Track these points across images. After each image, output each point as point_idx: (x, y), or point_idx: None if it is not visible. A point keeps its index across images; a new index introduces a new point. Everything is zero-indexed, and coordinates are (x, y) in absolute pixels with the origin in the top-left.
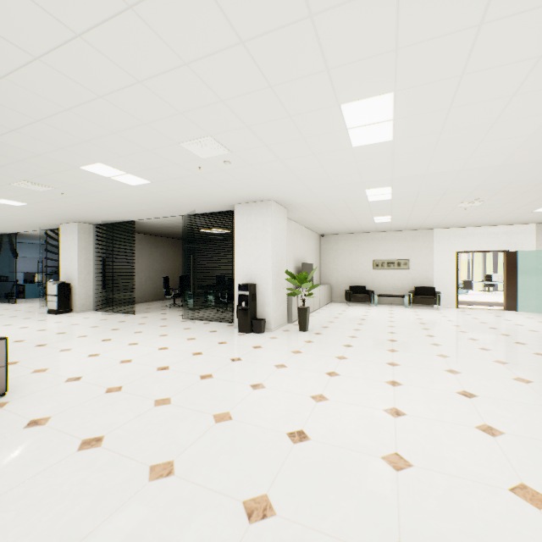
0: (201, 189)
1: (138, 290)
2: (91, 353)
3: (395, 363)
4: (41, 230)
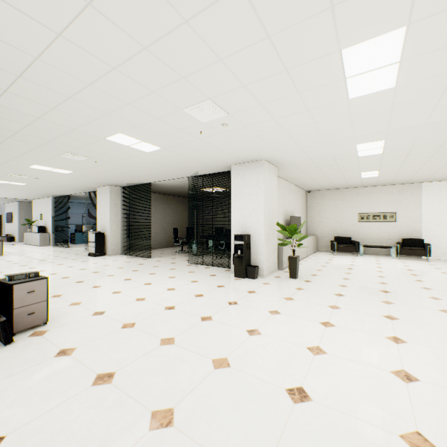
0: (202, 152)
1: (154, 238)
2: (114, 290)
3: (393, 317)
4: (85, 192)
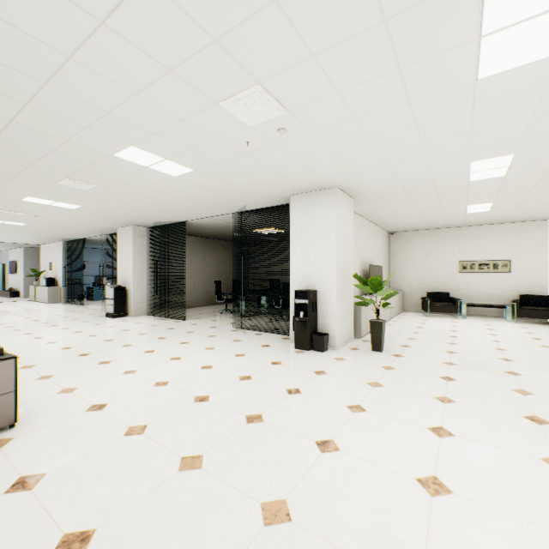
0: (250, 176)
1: (191, 294)
2: (127, 369)
3: (540, 418)
4: (104, 235)
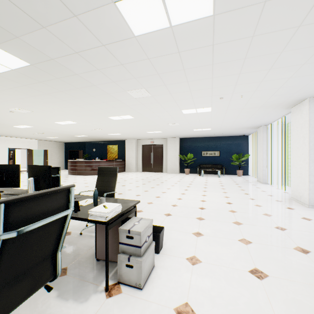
0: None
1: None
2: None
3: None
4: None
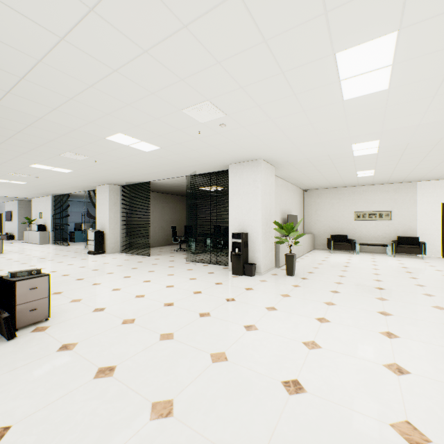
0: (200, 152)
1: (153, 236)
2: (114, 288)
3: (386, 313)
4: (85, 191)
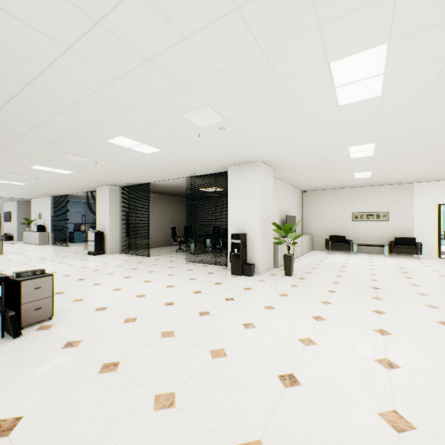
0: (200, 154)
1: (152, 237)
2: (115, 287)
3: (381, 311)
4: (85, 192)
